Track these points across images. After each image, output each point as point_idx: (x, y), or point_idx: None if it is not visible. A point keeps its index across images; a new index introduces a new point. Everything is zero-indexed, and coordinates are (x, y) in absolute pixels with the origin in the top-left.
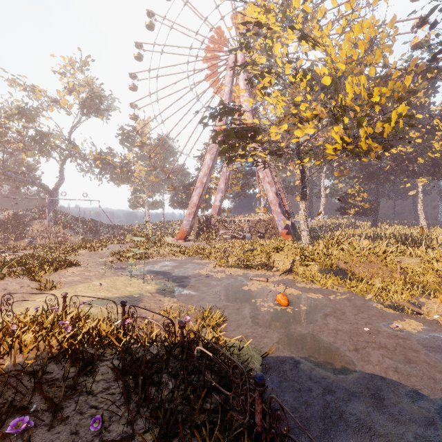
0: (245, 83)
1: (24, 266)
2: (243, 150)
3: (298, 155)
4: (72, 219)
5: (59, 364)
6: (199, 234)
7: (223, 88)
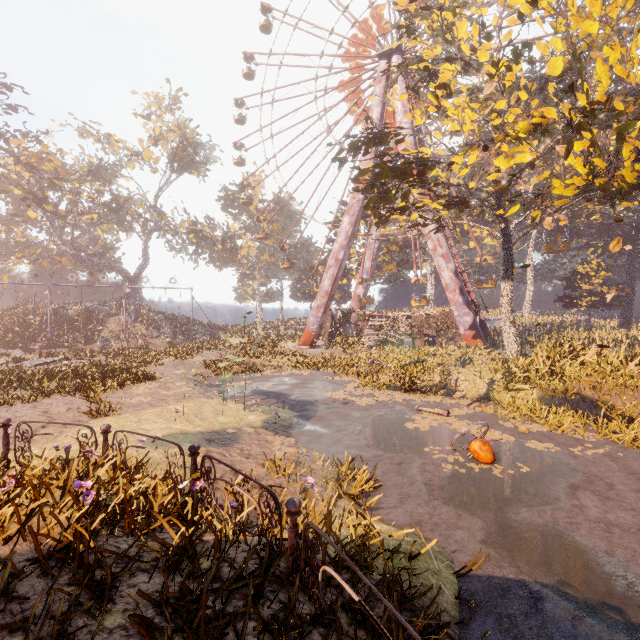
0: (404, 102)
1: (80, 379)
2: (403, 198)
3: (498, 203)
4: (158, 315)
5: (49, 578)
6: (332, 337)
7: (370, 99)
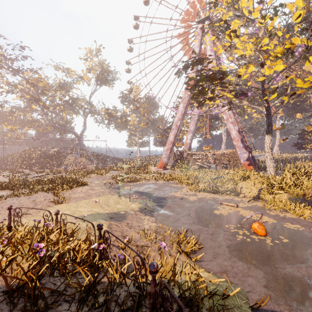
0: (211, 44)
1: (52, 184)
2: (212, 92)
3: (263, 93)
4: (90, 153)
5: (12, 305)
6: (174, 164)
7: (194, 41)
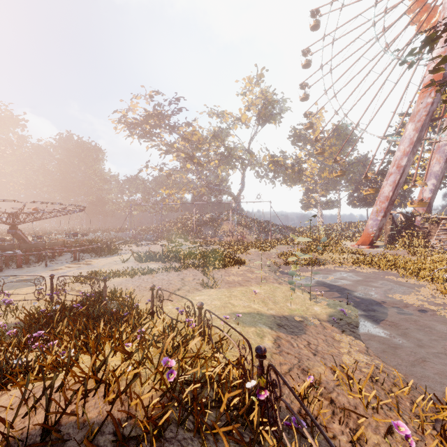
0: None
1: (203, 260)
2: None
3: None
4: (250, 220)
5: None
6: (392, 239)
7: None
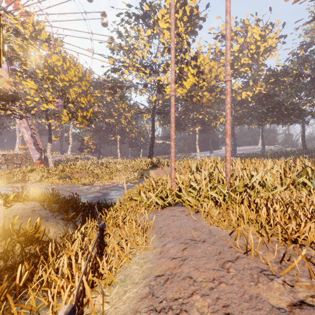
0: None
1: None
2: (3, 106)
3: (47, 116)
4: None
5: None
6: None
7: None
